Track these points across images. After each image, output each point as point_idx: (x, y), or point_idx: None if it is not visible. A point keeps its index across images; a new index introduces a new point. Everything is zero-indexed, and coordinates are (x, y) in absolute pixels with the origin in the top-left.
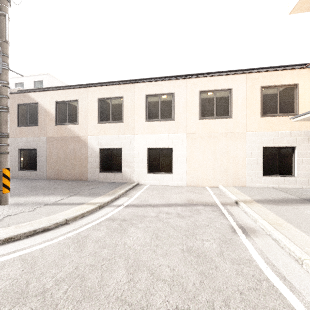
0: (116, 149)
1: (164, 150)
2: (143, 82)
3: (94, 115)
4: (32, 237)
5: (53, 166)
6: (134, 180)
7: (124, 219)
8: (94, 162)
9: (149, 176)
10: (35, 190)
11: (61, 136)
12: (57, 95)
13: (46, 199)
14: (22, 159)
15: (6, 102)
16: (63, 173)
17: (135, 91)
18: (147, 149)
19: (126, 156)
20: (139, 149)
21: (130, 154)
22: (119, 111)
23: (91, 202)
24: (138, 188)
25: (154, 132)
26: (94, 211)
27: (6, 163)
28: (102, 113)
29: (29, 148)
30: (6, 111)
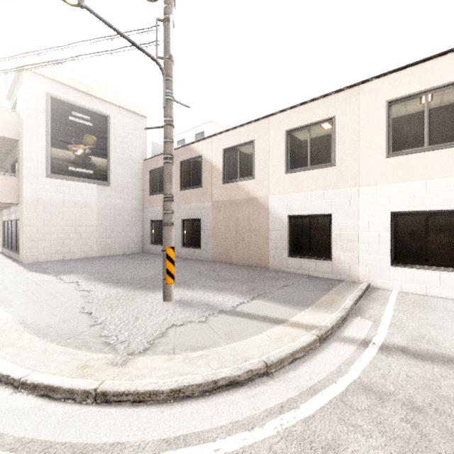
0: (318, 217)
1: (441, 217)
2: (380, 76)
3: (279, 160)
4: (212, 396)
5: (220, 244)
6: (359, 277)
7: (411, 401)
8: (279, 238)
9: (397, 271)
10: (201, 279)
11: (230, 199)
12: (225, 139)
13: (219, 300)
14: (185, 233)
15: (170, 148)
16: (232, 254)
17: (361, 99)
18: (389, 215)
19: (340, 230)
20: (370, 216)
21: (348, 226)
22: (326, 146)
23: (296, 321)
24: (376, 297)
25: (411, 177)
26: (312, 348)
27: (169, 240)
28: (294, 154)
29: (192, 218)
30: (170, 162)
